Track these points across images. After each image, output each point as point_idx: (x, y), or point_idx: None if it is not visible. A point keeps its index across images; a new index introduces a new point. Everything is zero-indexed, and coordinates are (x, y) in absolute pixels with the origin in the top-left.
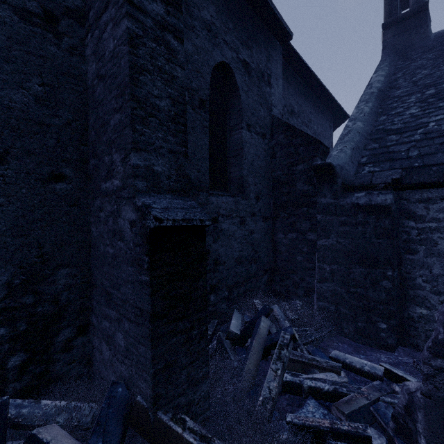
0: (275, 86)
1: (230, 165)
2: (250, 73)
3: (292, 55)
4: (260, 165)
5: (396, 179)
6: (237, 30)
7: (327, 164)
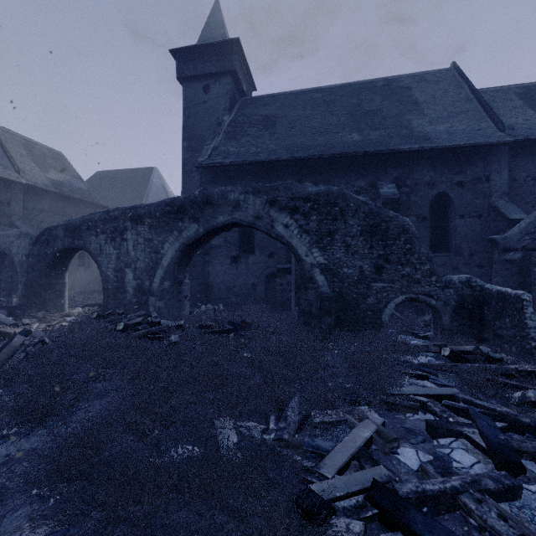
0: (495, 178)
1: (451, 238)
2: (464, 186)
3: (527, 140)
4: (475, 235)
5: (523, 246)
6: (451, 170)
7: (491, 238)
